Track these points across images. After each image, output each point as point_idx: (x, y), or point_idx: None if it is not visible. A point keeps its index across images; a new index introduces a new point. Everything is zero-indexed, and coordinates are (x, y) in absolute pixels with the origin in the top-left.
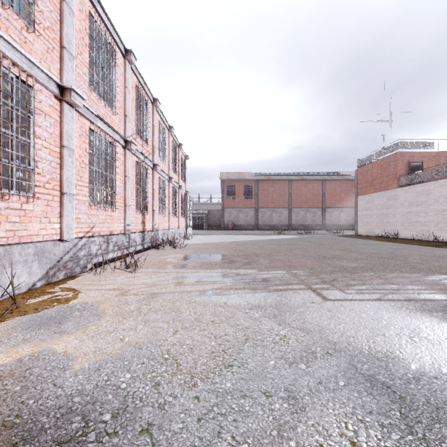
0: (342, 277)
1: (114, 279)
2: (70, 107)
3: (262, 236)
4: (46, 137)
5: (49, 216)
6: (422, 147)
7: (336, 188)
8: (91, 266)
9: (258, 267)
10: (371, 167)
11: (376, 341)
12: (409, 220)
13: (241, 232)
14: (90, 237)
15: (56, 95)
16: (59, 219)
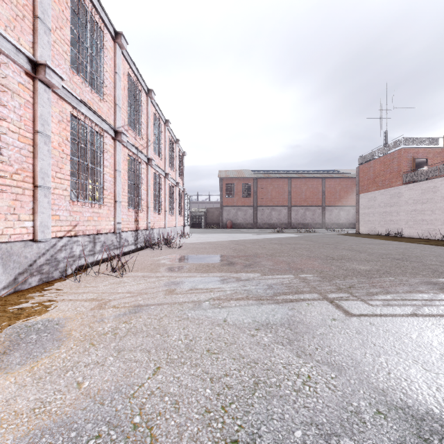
0: (359, 283)
1: (96, 285)
2: (46, 87)
3: (262, 235)
4: (14, 120)
5: (19, 212)
6: (426, 142)
7: (336, 186)
8: (74, 269)
9: (261, 271)
10: (374, 164)
11: (439, 387)
12: (414, 218)
13: (240, 231)
14: (72, 236)
15: (28, 71)
16: (31, 216)
